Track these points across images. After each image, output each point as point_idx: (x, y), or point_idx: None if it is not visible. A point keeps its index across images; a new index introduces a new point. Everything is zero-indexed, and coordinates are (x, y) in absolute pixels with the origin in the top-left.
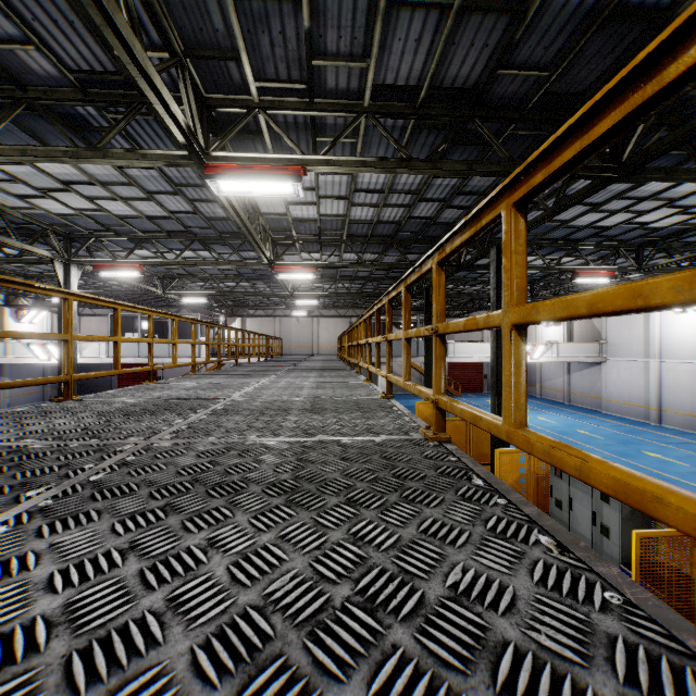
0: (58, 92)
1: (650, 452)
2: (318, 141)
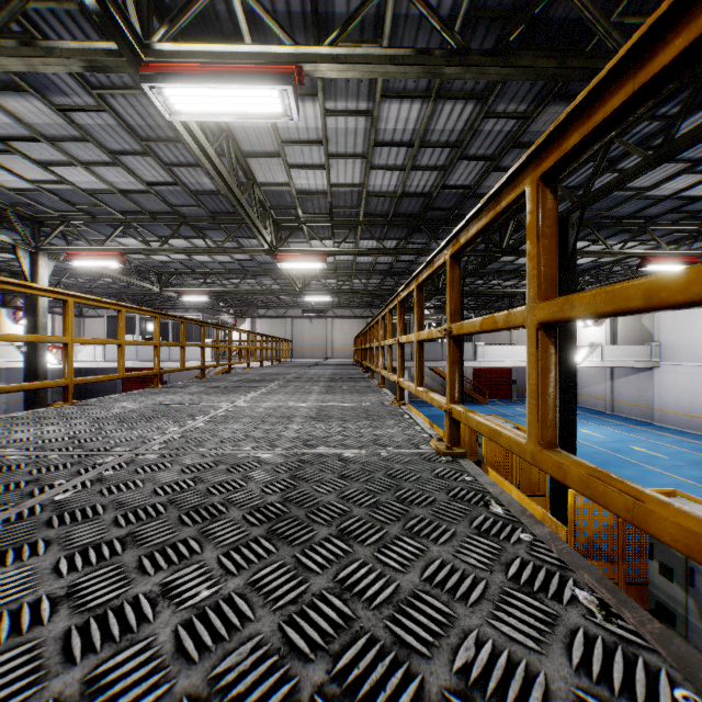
0: None
1: None
2: None
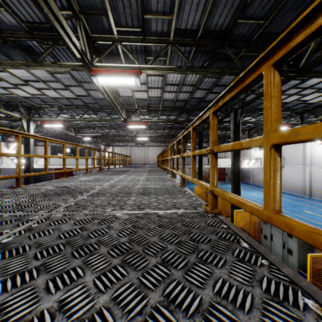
0: (18, 34)
1: (307, 211)
2: (147, 59)
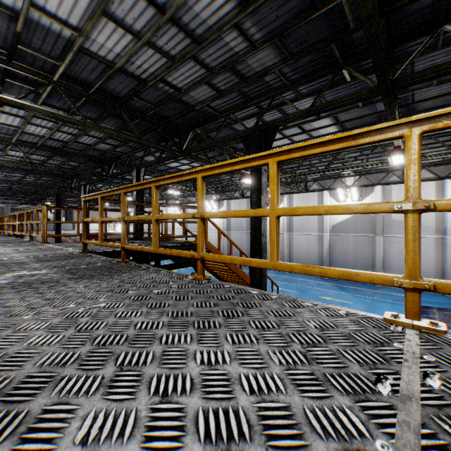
0: None
1: None
2: None
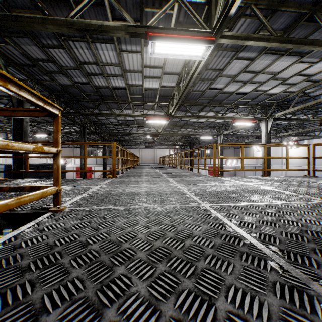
0: None
1: None
2: None
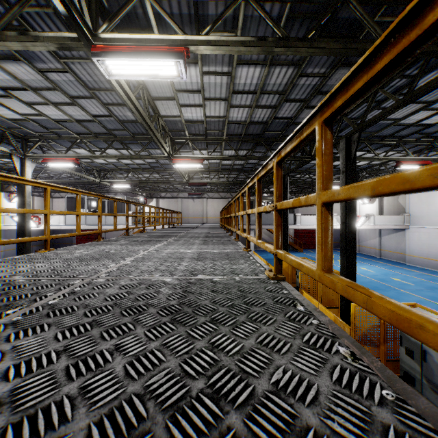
0: None
1: None
2: None
